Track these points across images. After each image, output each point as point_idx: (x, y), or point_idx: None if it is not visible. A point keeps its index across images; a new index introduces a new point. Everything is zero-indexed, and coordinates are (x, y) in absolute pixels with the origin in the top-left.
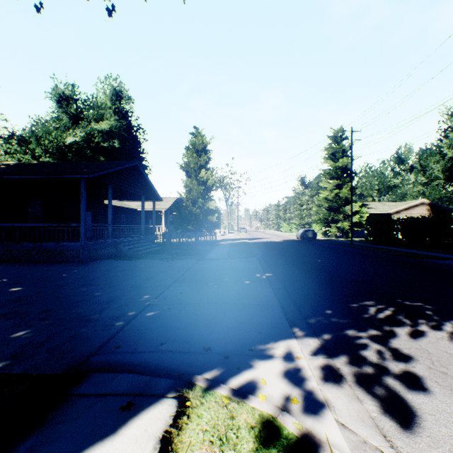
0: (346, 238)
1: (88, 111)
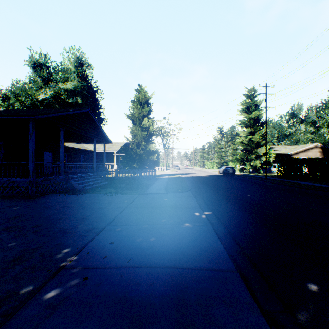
0: (258, 174)
1: (57, 75)
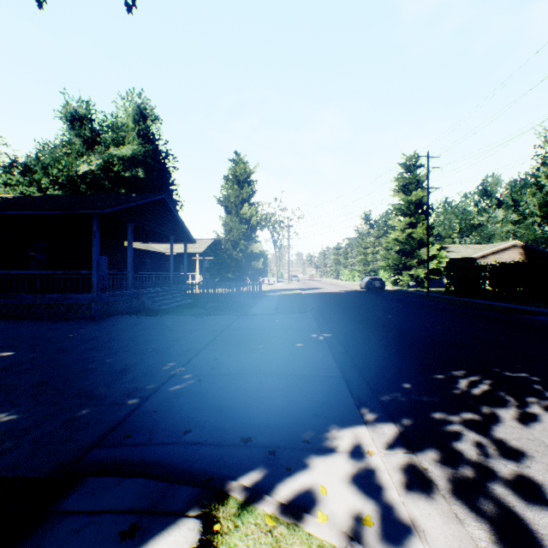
0: (421, 289)
1: (106, 133)
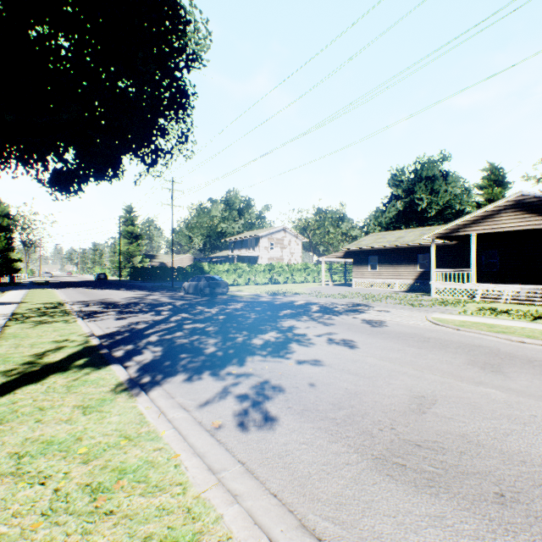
0: None
1: None
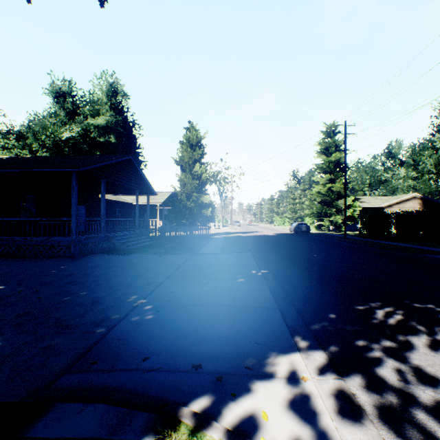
0: (339, 232)
1: (85, 107)
